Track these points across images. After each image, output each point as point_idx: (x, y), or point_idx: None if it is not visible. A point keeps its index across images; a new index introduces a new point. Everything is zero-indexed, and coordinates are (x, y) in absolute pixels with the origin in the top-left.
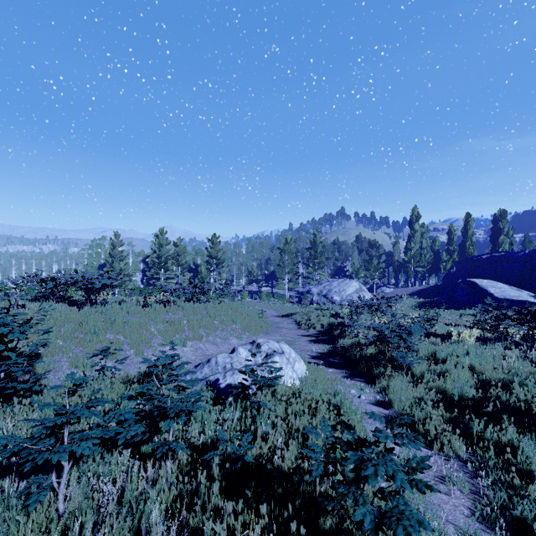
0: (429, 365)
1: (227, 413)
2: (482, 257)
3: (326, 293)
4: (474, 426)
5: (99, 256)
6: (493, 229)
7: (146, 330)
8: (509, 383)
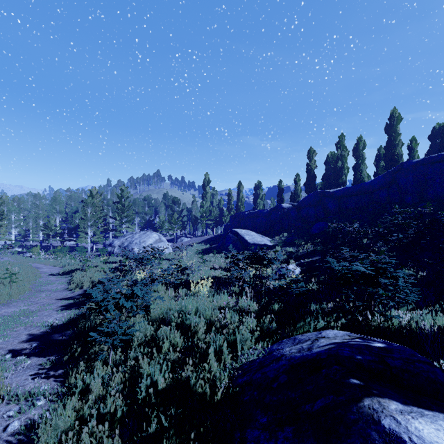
0: (155, 330)
1: None
2: (245, 213)
3: (127, 245)
4: None
5: None
6: (254, 195)
7: None
8: (206, 355)
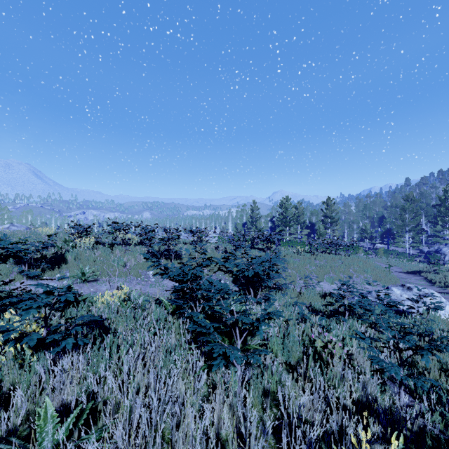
0: None
1: (402, 320)
2: None
3: None
4: None
5: (242, 217)
6: None
7: (306, 269)
8: None
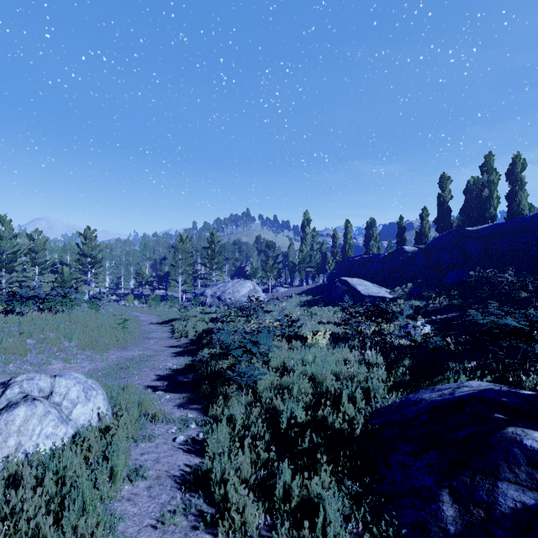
0: (277, 377)
1: None
2: (356, 258)
3: (220, 295)
4: (280, 480)
5: None
6: (366, 235)
7: None
8: (339, 398)
